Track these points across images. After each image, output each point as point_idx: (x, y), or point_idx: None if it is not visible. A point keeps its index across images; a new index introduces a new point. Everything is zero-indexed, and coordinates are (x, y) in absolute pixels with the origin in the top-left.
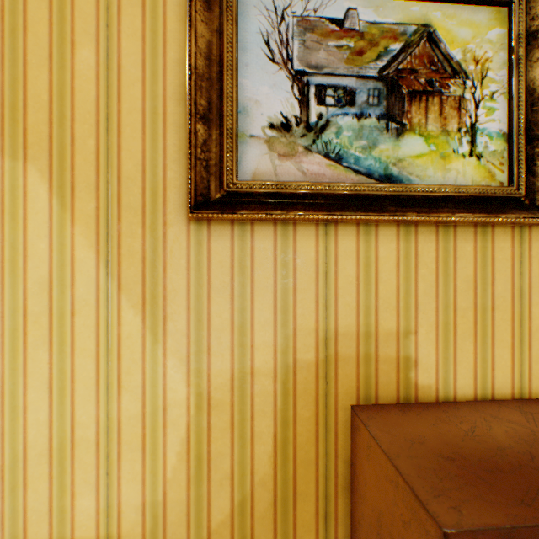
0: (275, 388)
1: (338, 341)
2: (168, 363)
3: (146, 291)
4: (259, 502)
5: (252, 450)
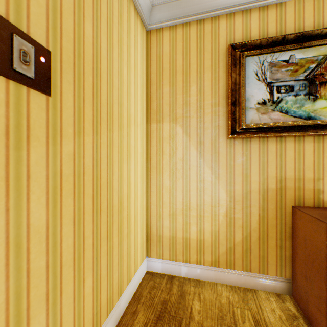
0: (259, 197)
1: (286, 181)
2: (219, 186)
3: (212, 162)
4: (253, 237)
5: (250, 218)
